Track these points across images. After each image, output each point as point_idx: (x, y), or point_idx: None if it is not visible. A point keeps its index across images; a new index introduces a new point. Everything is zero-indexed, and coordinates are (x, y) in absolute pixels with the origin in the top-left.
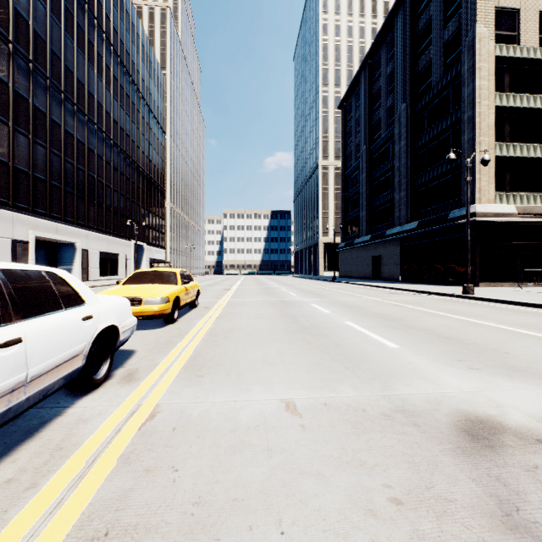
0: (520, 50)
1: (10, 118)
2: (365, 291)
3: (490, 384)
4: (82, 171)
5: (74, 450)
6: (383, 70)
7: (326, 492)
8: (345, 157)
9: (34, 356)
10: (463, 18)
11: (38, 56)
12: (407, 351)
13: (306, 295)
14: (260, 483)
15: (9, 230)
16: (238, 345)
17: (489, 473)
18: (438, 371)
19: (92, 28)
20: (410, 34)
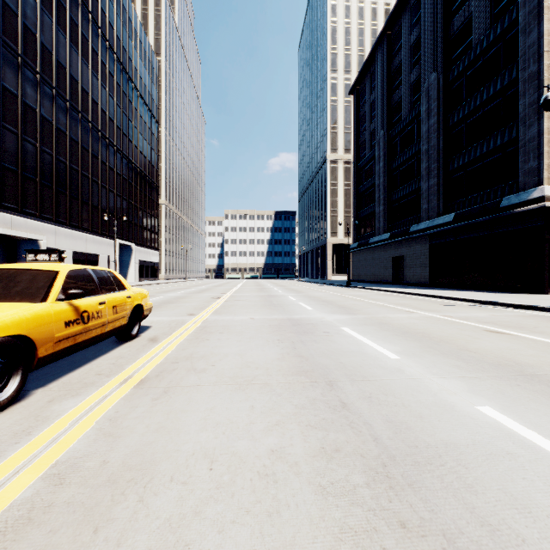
0: None
1: None
2: (403, 301)
3: None
4: (49, 155)
5: None
6: (405, 40)
7: None
8: (358, 146)
9: None
10: None
11: None
12: None
13: (324, 307)
14: None
15: None
16: None
17: None
18: None
19: None
20: None
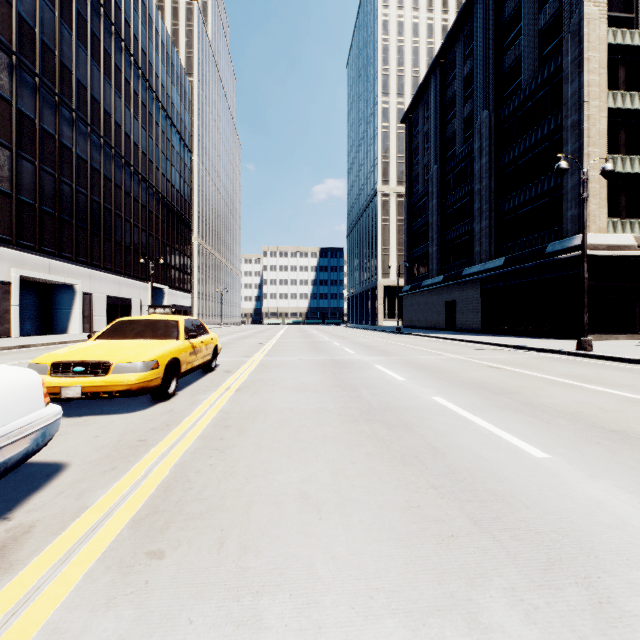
0: (639, 36)
1: None
2: (442, 346)
3: None
4: (84, 195)
5: None
6: (458, 71)
7: None
8: (411, 180)
9: None
10: None
11: (24, 47)
12: (571, 468)
13: (365, 351)
14: None
15: None
16: (259, 450)
17: None
18: None
19: (97, 17)
20: (494, 22)
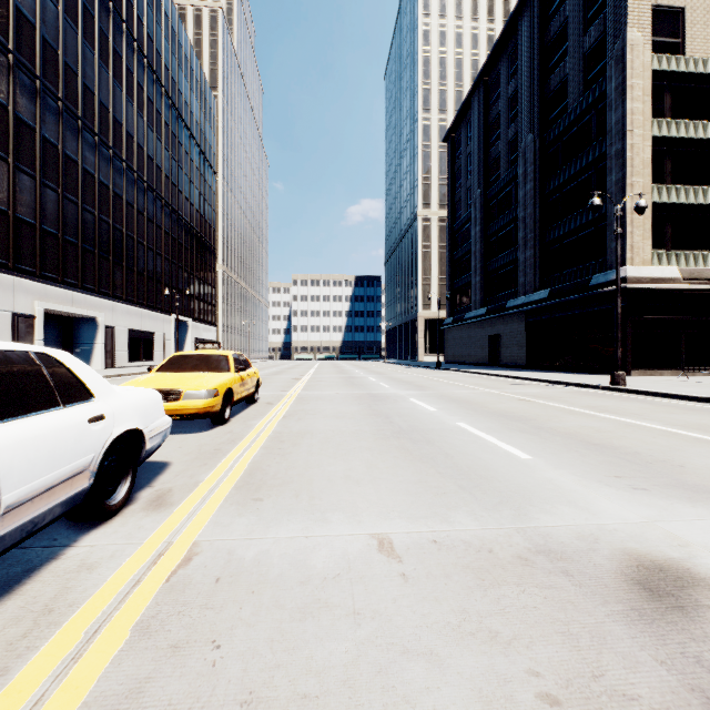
0: (685, 62)
1: (10, 152)
2: (480, 382)
3: (665, 512)
4: (106, 223)
5: (70, 614)
6: (503, 90)
7: (442, 683)
8: (453, 204)
9: (11, 476)
10: (610, 20)
11: (47, 70)
12: (544, 464)
13: (402, 386)
14: (343, 668)
15: (9, 301)
16: (311, 454)
17: (685, 652)
18: (589, 492)
19: (120, 34)
20: (539, 42)
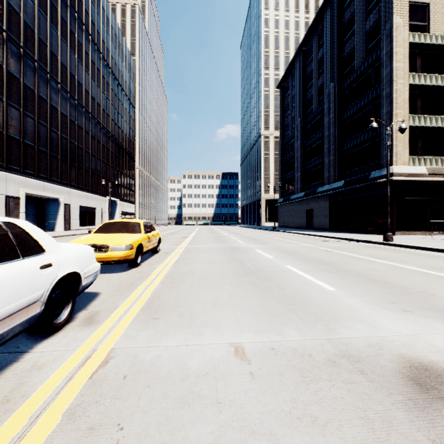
0: (430, 37)
1: (4, 94)
2: (300, 239)
3: (425, 327)
4: (65, 139)
5: (21, 403)
6: (314, 56)
7: None
8: (283, 127)
9: None
10: (382, 10)
11: (28, 43)
12: (343, 294)
13: (251, 242)
14: None
15: (3, 188)
16: (192, 287)
17: None
18: (374, 313)
19: (74, 20)
20: (337, 25)
